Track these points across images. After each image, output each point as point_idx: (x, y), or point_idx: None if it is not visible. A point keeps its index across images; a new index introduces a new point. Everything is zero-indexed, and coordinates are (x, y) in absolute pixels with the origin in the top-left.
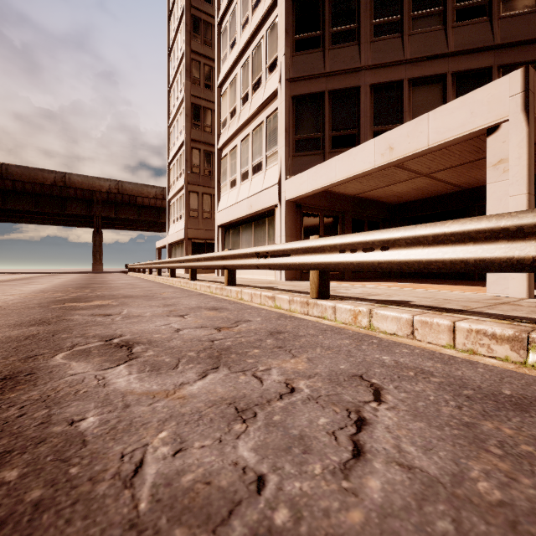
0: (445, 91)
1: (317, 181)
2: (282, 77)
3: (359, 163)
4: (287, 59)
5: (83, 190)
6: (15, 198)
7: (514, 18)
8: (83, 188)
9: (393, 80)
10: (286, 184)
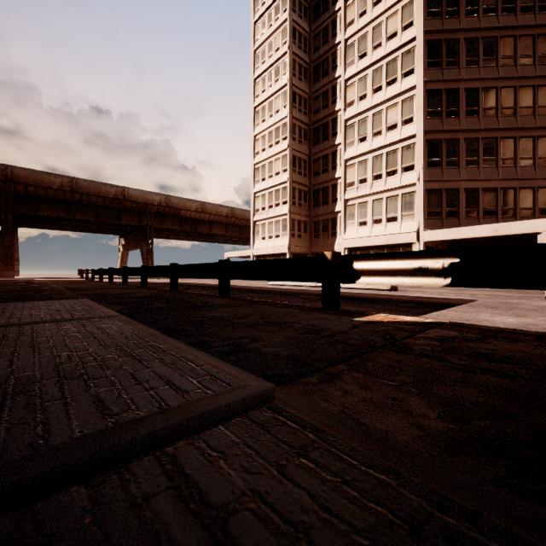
0: (497, 196)
1: (450, 235)
2: (421, 179)
3: (479, 233)
4: (424, 170)
5: (138, 203)
6: (78, 209)
7: (525, 168)
8: (139, 201)
9: (474, 188)
10: (425, 233)
